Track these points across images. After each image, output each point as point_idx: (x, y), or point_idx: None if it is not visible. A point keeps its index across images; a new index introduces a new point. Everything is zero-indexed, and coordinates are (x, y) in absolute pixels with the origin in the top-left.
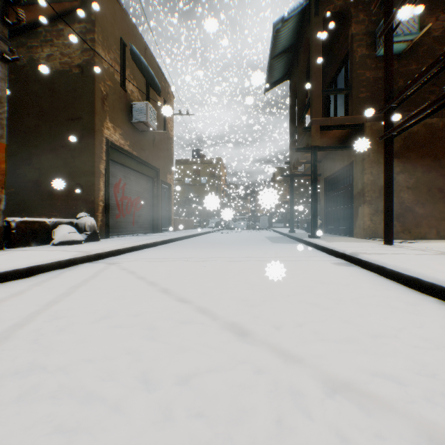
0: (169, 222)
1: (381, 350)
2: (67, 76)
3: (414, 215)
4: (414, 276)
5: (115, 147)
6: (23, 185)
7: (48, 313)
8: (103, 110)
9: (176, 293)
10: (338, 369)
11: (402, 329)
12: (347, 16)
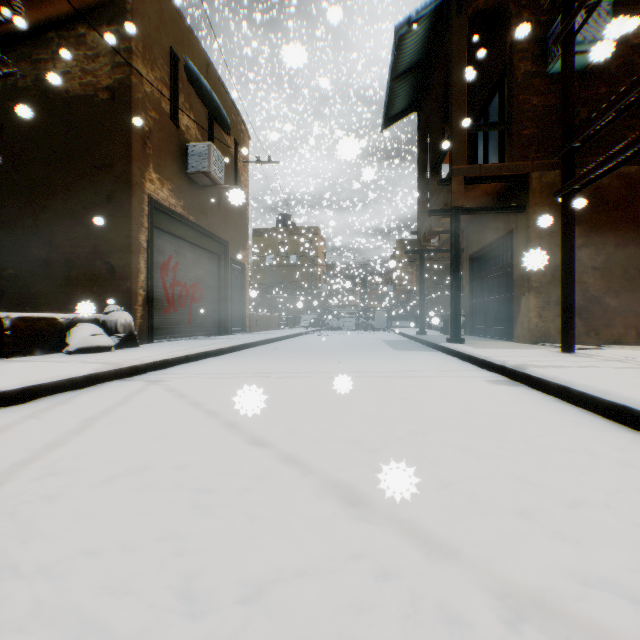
0: (242, 319)
1: (588, 533)
2: (90, 103)
3: (604, 308)
4: (620, 402)
5: (162, 208)
6: (26, 265)
7: (41, 464)
8: (145, 154)
9: (249, 430)
10: (522, 570)
11: (614, 492)
12: (504, 15)
